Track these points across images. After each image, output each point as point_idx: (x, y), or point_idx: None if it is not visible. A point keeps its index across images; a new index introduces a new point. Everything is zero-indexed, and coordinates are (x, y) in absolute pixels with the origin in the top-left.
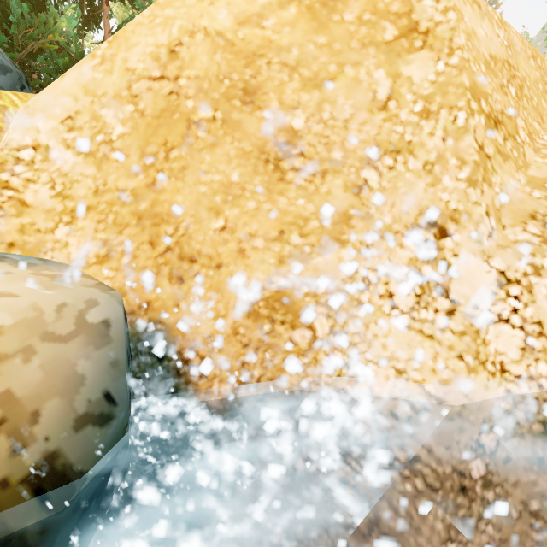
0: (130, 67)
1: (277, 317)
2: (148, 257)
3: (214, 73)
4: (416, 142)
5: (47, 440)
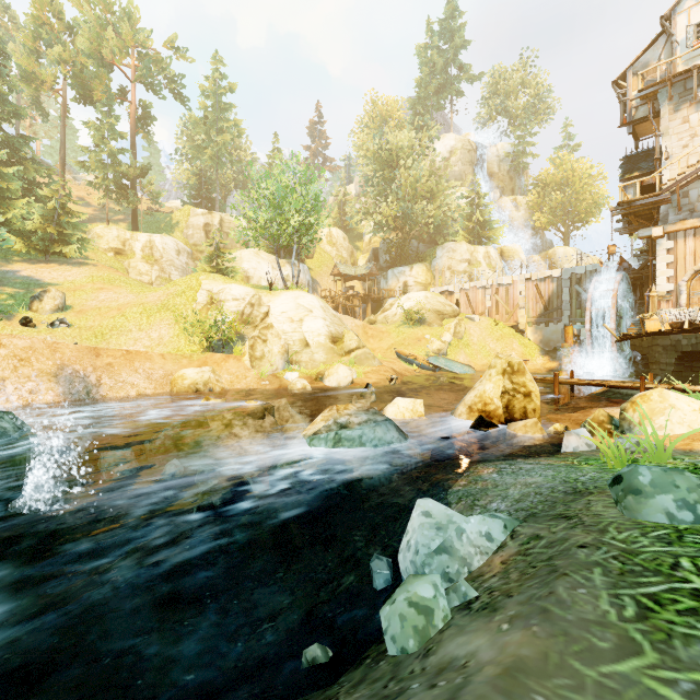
0: None
1: None
2: None
3: None
4: (1, 365)
5: None
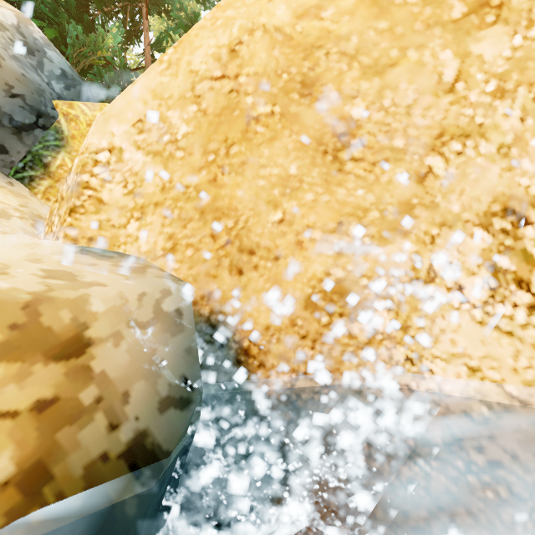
0: (193, 70)
1: (335, 309)
2: (209, 250)
3: (272, 69)
4: (489, 124)
5: (137, 420)
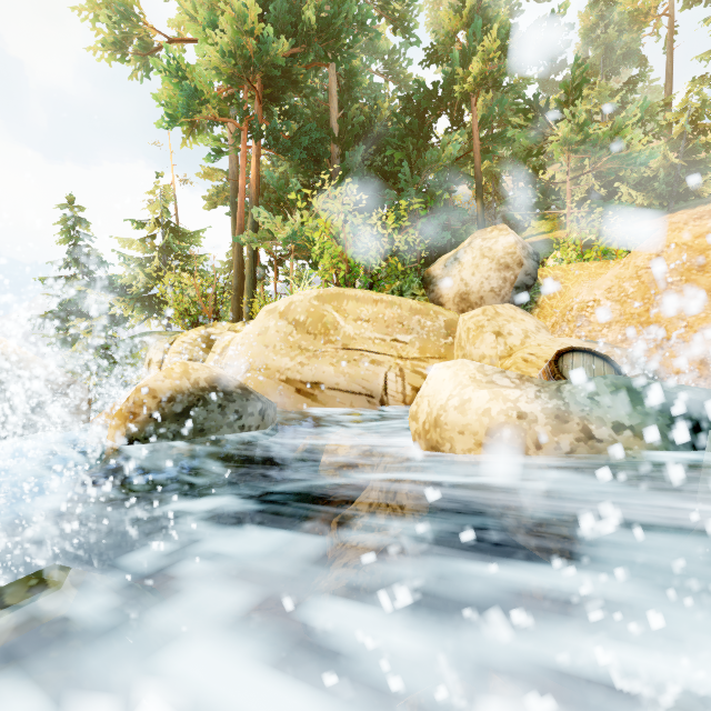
0: (636, 265)
1: None
2: (645, 340)
3: (680, 261)
4: None
5: None
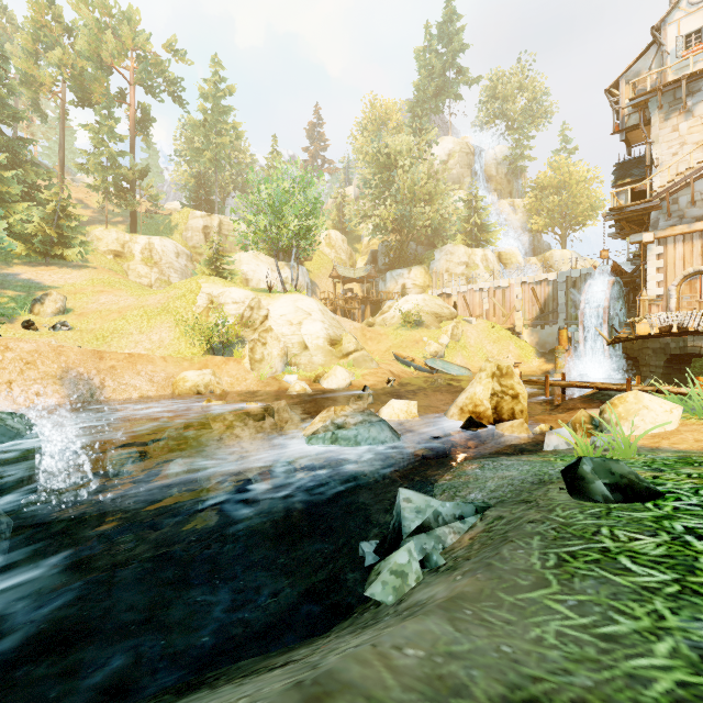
0: None
1: None
2: None
3: None
4: (8, 368)
5: None
